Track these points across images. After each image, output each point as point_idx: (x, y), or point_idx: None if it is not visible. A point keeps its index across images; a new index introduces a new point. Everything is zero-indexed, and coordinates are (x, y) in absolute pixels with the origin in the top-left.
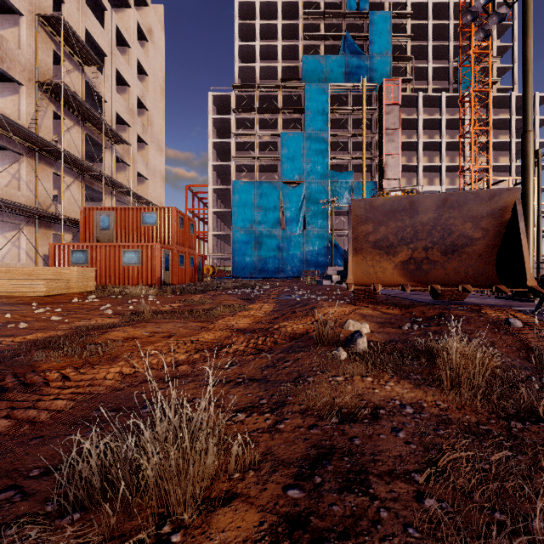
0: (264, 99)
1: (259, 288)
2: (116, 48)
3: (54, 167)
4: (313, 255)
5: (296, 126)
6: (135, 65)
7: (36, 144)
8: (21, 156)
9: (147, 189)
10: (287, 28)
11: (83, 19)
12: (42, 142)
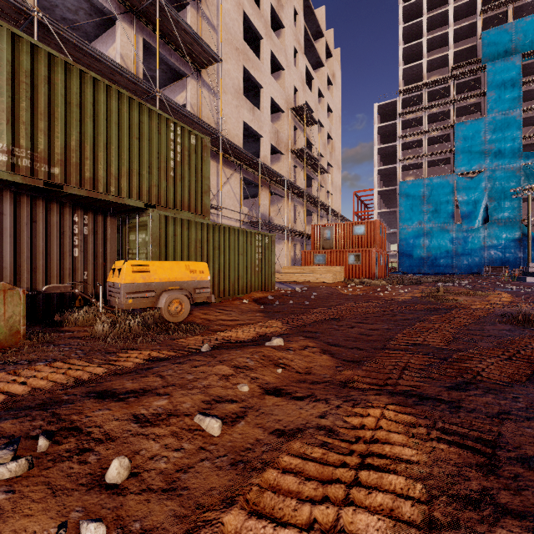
0: (433, 93)
1: (459, 283)
2: (318, 103)
3: (294, 201)
4: (497, 249)
5: (472, 111)
6: (326, 109)
7: (292, 189)
8: (283, 198)
9: (331, 203)
10: (460, 9)
11: (304, 95)
12: (295, 188)
